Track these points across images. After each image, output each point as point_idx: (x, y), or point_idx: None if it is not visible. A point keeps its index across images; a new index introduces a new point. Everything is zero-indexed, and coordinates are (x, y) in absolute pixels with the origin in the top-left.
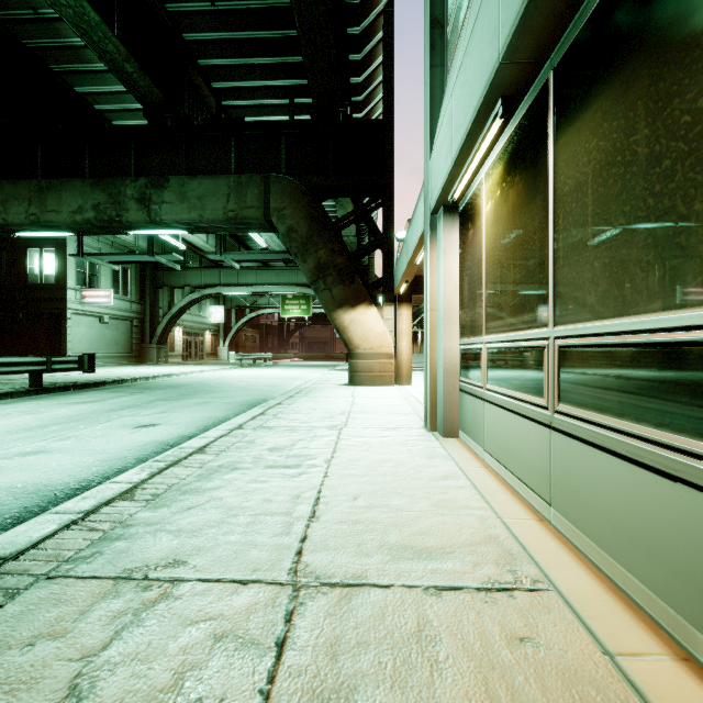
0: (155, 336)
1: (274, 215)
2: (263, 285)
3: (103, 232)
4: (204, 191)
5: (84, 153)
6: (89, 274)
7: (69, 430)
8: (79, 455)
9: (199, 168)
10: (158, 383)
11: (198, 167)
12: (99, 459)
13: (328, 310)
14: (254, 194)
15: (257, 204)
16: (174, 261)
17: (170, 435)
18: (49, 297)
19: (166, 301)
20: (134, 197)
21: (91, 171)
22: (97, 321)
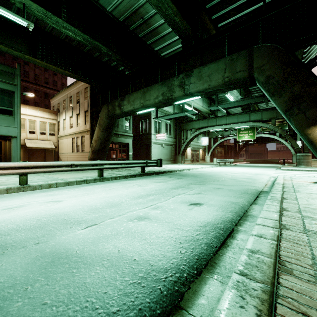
0: (180, 152)
1: (255, 72)
2: (229, 124)
3: (165, 105)
4: (211, 71)
5: (158, 73)
6: (158, 128)
7: (157, 200)
8: (166, 227)
9: (207, 61)
10: (186, 173)
11: (206, 61)
12: (180, 237)
13: (302, 128)
14: (241, 63)
15: (243, 68)
16: (192, 114)
17: (216, 217)
18: (146, 138)
19: (184, 136)
20: (177, 85)
21: (160, 80)
22: (160, 146)
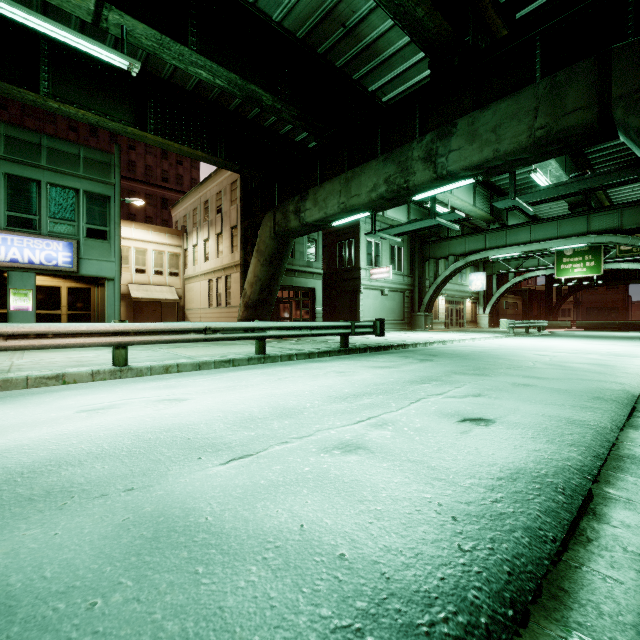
0: (422, 305)
1: (617, 107)
2: (538, 241)
3: (391, 205)
4: (500, 118)
5: (376, 137)
6: (374, 255)
7: (381, 407)
8: (411, 474)
9: (489, 99)
10: (439, 350)
11: (488, 98)
12: (450, 504)
13: None
14: (578, 91)
15: (585, 103)
16: (453, 222)
17: (538, 458)
18: (350, 277)
19: (432, 272)
20: (420, 157)
21: (382, 151)
22: (379, 293)
